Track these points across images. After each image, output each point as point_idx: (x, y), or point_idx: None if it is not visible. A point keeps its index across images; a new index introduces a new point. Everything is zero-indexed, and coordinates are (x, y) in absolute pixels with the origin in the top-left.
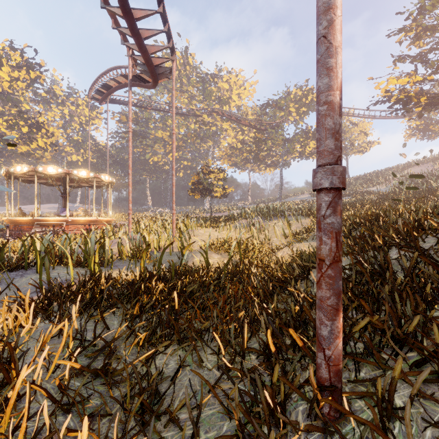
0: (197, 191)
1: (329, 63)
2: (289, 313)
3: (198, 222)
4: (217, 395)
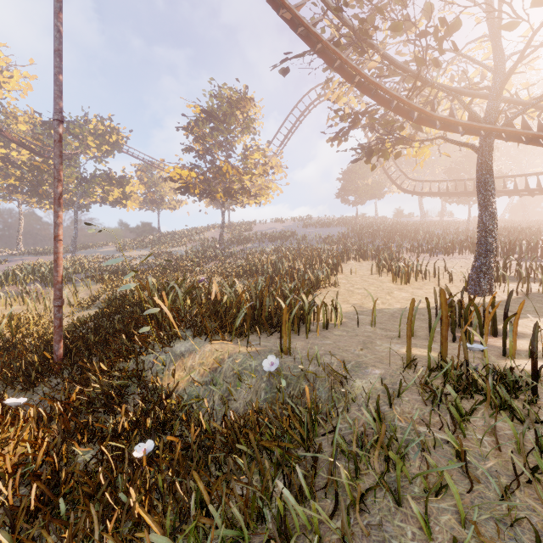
0: None
1: (58, 269)
2: (47, 350)
3: None
4: (10, 384)
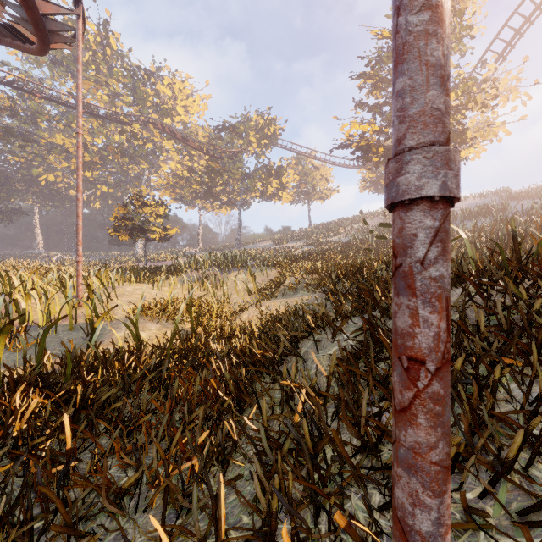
0: (123, 229)
1: None
2: (304, 446)
3: (125, 275)
4: None
